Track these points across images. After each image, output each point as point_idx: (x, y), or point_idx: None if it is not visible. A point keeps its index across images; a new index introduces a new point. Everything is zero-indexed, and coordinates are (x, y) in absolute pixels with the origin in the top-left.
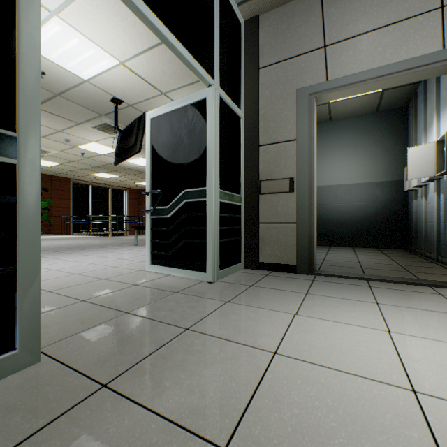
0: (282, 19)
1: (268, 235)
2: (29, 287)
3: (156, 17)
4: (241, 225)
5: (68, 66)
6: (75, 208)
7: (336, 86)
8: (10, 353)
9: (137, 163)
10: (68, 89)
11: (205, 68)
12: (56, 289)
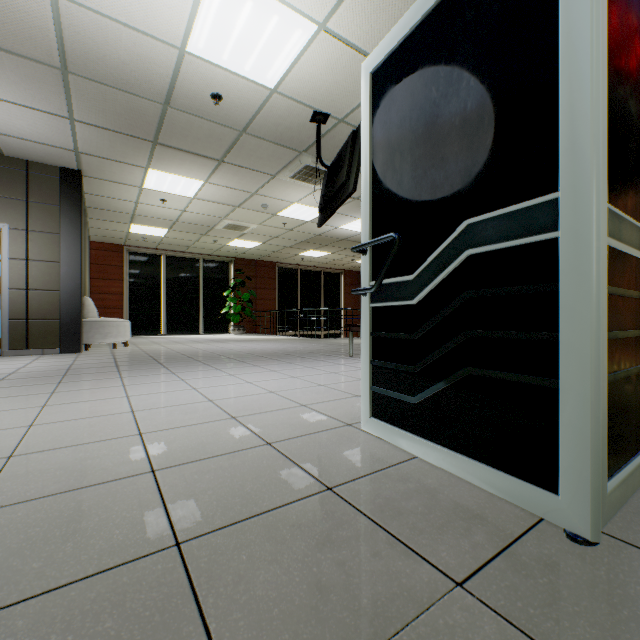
0: None
1: None
2: None
3: None
4: None
5: (246, 71)
6: (280, 300)
7: None
8: None
9: (354, 228)
10: (253, 116)
11: None
12: (168, 464)
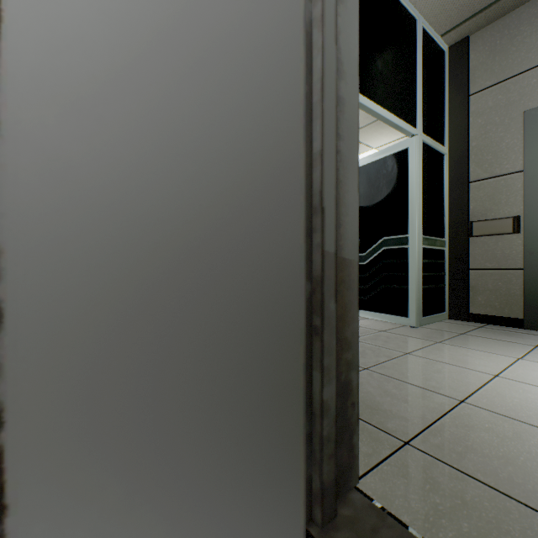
0: (502, 32)
1: (481, 282)
2: None
3: (371, 102)
4: (444, 271)
5: None
6: None
7: None
8: None
9: None
10: None
11: (408, 120)
12: None
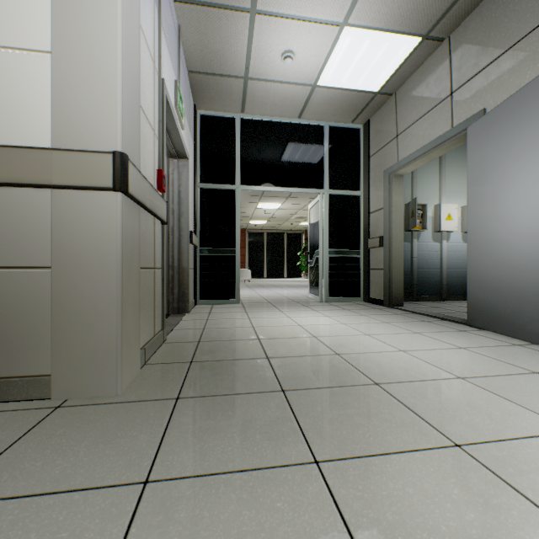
0: (379, 119)
1: (373, 278)
2: (238, 285)
3: (279, 188)
4: (360, 270)
5: None
6: None
7: (400, 167)
8: (234, 299)
9: None
10: None
11: (316, 186)
12: (265, 297)
